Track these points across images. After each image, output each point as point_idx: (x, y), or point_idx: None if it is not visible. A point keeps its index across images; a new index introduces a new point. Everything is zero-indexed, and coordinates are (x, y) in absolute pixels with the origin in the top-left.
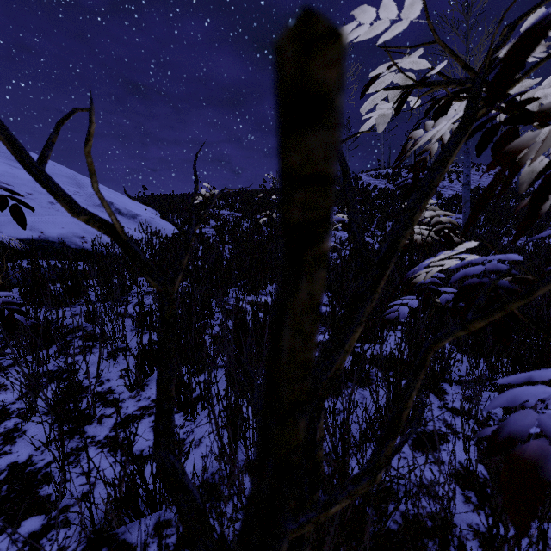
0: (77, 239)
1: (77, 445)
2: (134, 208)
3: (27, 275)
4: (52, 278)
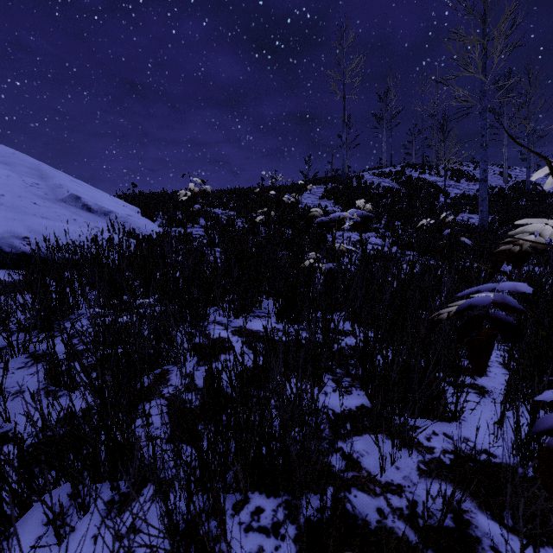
0: (17, 241)
1: None
2: (108, 204)
3: None
4: None
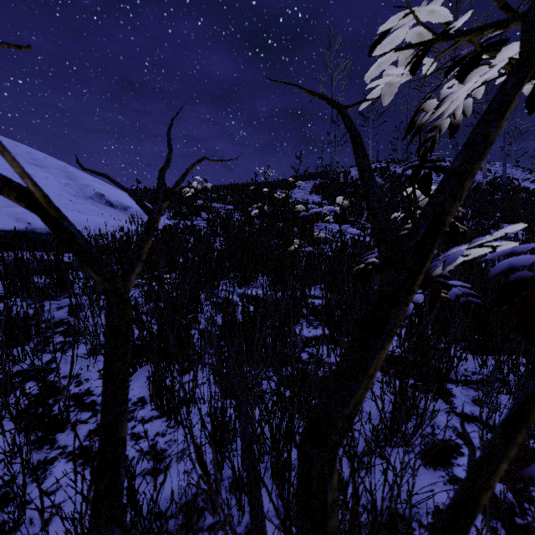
0: None
1: (46, 457)
2: (126, 200)
3: (9, 267)
4: (38, 270)
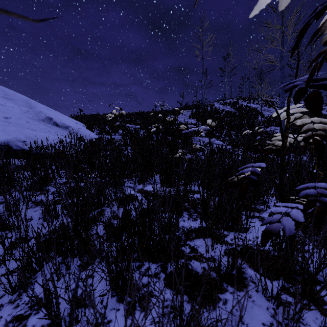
0: (20, 143)
1: None
2: (67, 122)
3: None
4: None
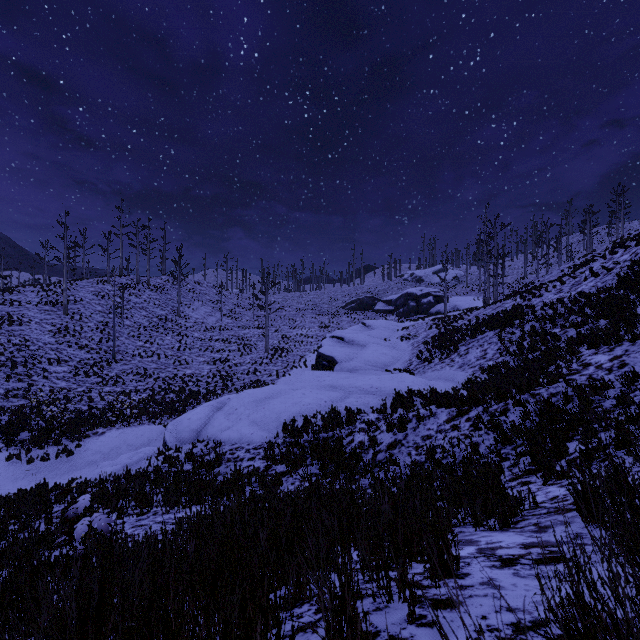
0: None
1: None
2: None
3: None
4: None
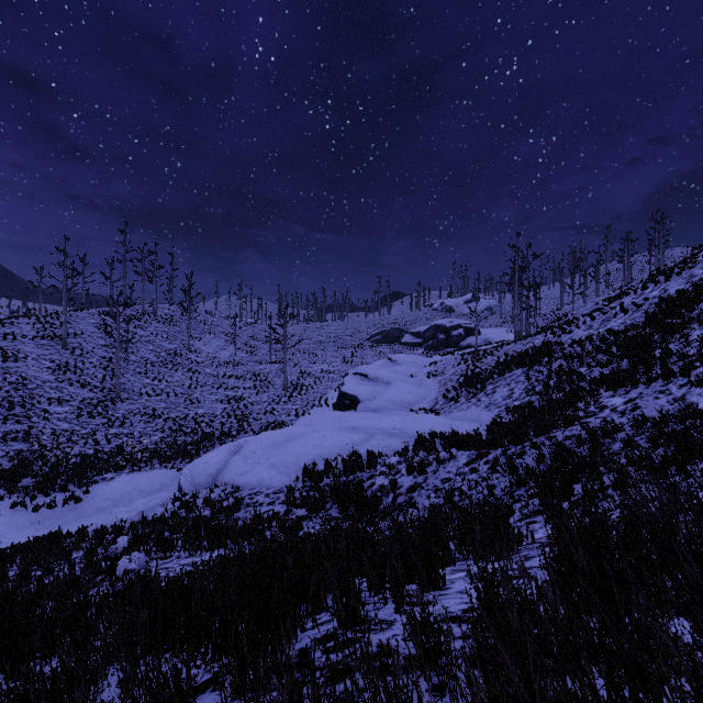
0: None
1: None
2: None
3: None
4: None
